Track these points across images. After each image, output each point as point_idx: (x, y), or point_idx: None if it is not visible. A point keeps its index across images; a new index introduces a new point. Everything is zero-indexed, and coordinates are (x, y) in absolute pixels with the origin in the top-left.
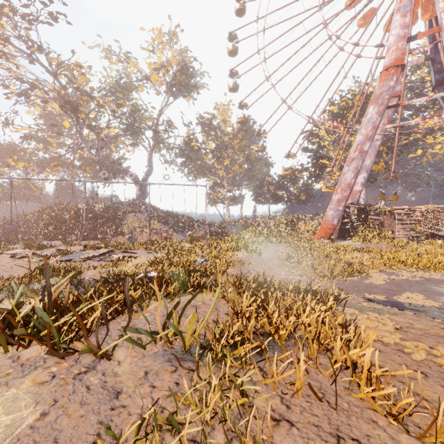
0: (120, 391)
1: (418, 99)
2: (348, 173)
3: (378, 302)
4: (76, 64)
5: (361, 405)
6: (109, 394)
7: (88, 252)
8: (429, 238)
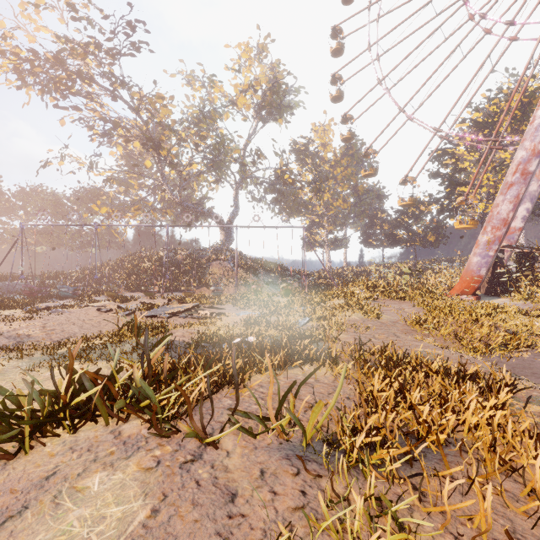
0: (235, 493)
1: None
2: (503, 204)
3: None
4: (158, 96)
5: None
6: (223, 495)
7: (172, 306)
8: None
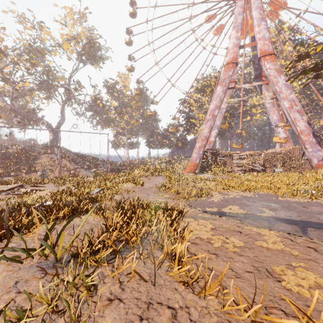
0: None
1: (245, 85)
2: (205, 129)
3: (212, 213)
4: None
5: (172, 280)
6: None
7: None
8: (251, 171)
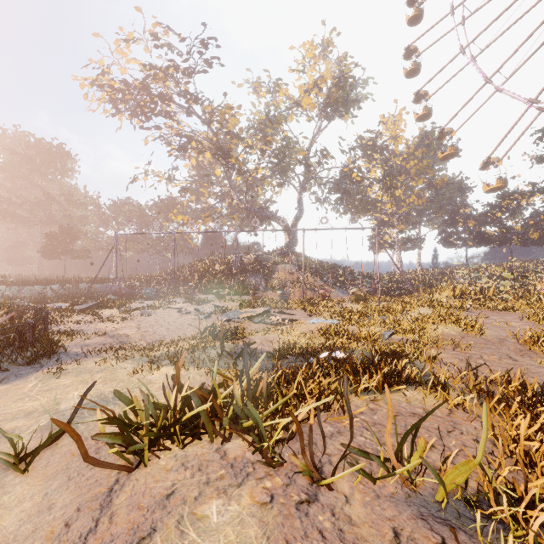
0: None
1: None
2: None
3: None
4: (227, 106)
5: None
6: None
7: (244, 310)
8: None
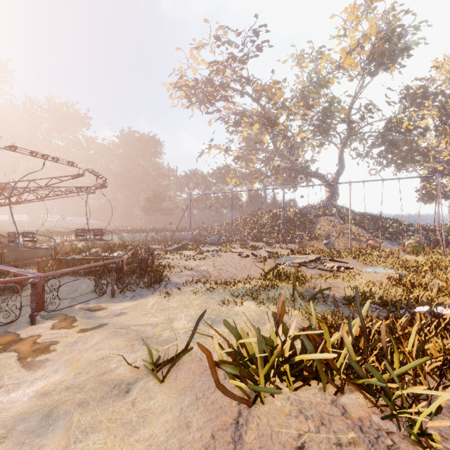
0: None
1: None
2: None
3: None
4: (274, 82)
5: None
6: None
7: (296, 256)
8: None
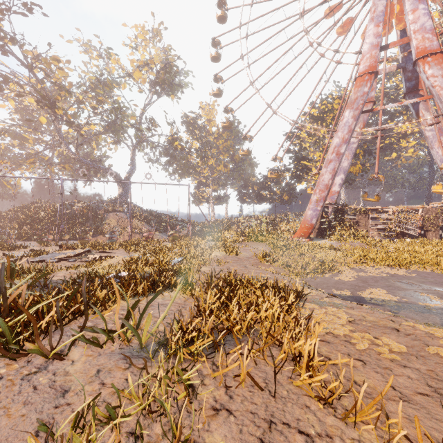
0: (68, 390)
1: (390, 105)
2: (326, 174)
3: (343, 298)
4: (53, 57)
5: (299, 392)
6: (56, 393)
7: (63, 252)
8: (400, 236)
